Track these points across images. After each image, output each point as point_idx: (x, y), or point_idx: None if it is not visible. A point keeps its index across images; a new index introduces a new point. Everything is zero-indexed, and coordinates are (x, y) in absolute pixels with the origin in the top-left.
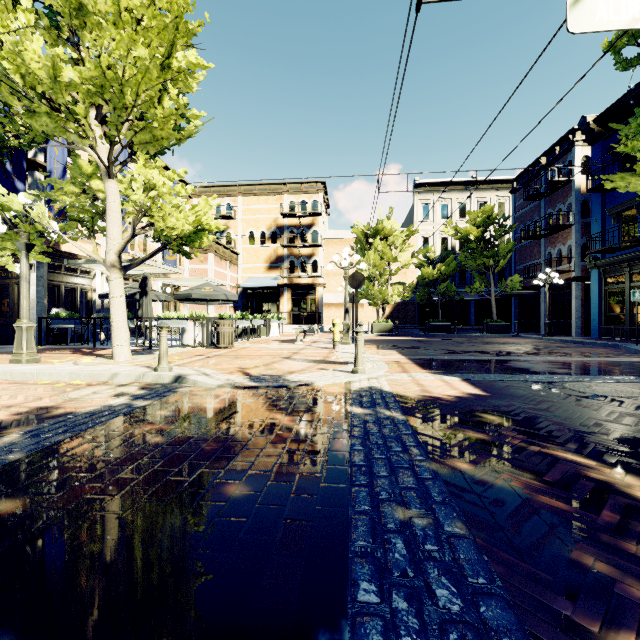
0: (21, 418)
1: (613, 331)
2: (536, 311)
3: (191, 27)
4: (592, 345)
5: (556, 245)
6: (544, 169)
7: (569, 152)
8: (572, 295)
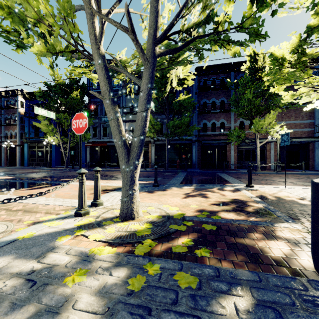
0: None
1: (32, 164)
2: None
3: None
4: (27, 168)
5: (10, 130)
6: (4, 97)
7: (16, 97)
8: (17, 151)
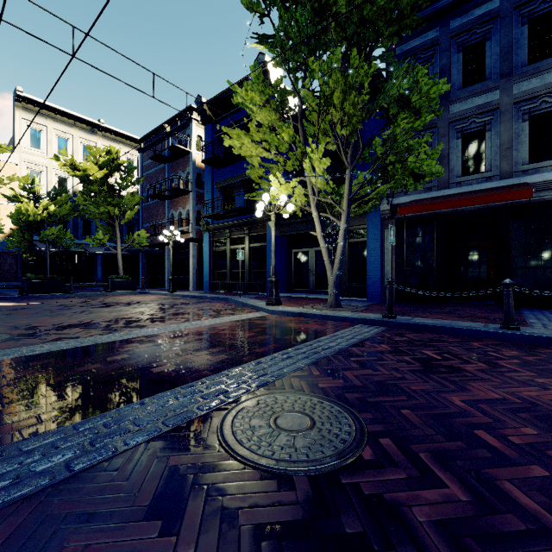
0: None
1: (219, 285)
2: (162, 268)
3: None
4: (208, 299)
5: (178, 208)
6: (168, 136)
7: (188, 127)
8: (190, 254)
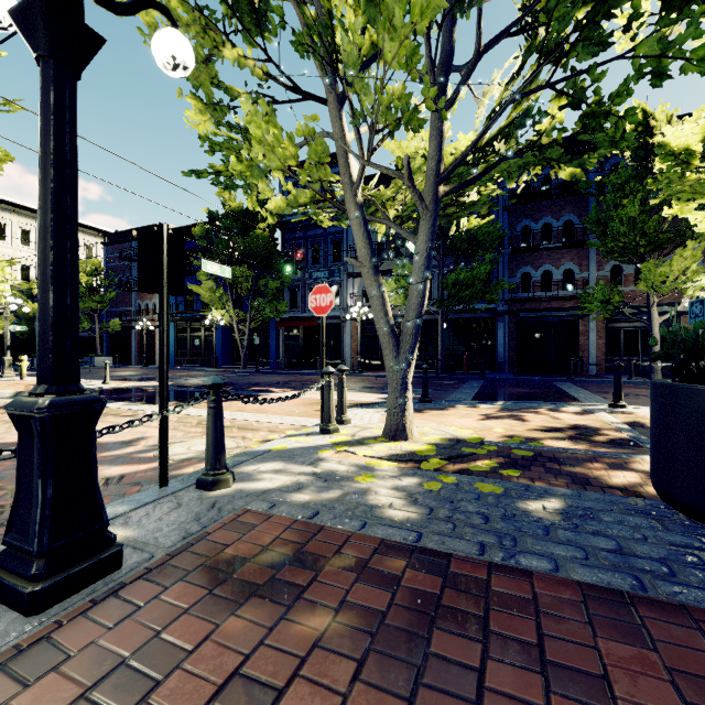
0: None
1: (182, 361)
2: (128, 347)
3: None
4: (176, 369)
5: (145, 300)
6: (135, 240)
7: None
8: (157, 337)
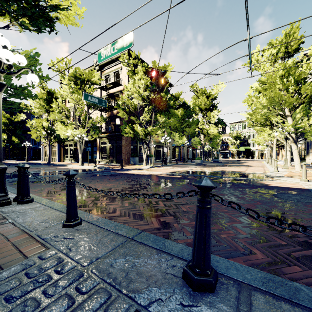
0: (238, 172)
1: None
2: None
3: (291, 65)
4: None
5: None
6: None
7: None
8: None
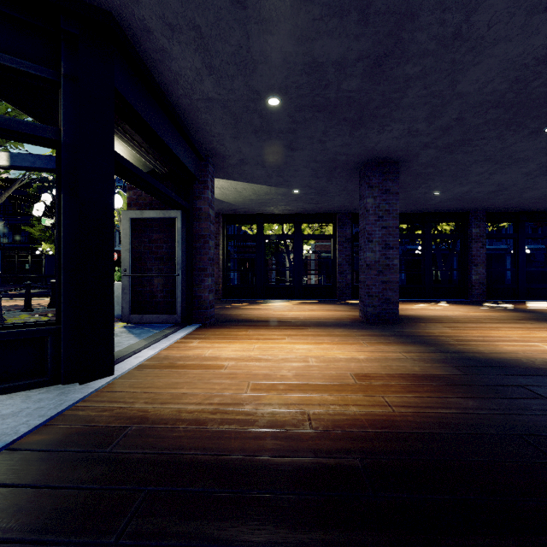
0: None
1: (10, 280)
2: None
3: None
4: (7, 286)
5: None
6: None
7: None
8: None
